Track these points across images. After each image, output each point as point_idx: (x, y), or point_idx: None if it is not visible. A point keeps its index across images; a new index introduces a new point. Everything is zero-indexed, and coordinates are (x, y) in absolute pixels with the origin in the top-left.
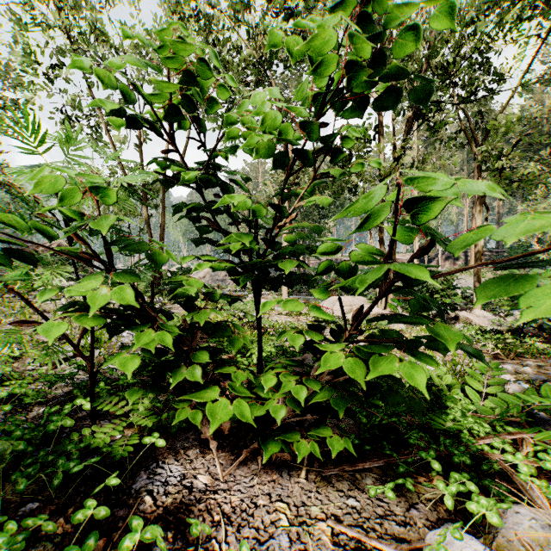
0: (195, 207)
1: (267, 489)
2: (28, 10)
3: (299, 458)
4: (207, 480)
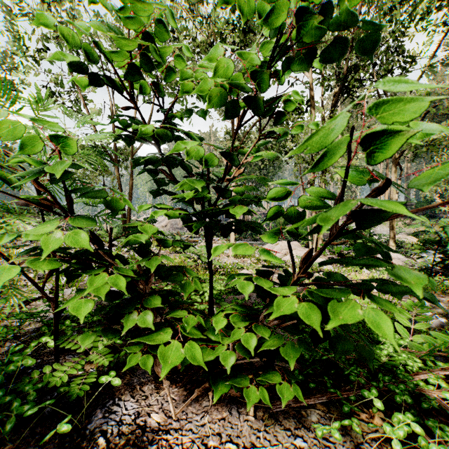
0: (149, 158)
1: (217, 428)
2: (19, 4)
3: (249, 405)
4: (160, 419)
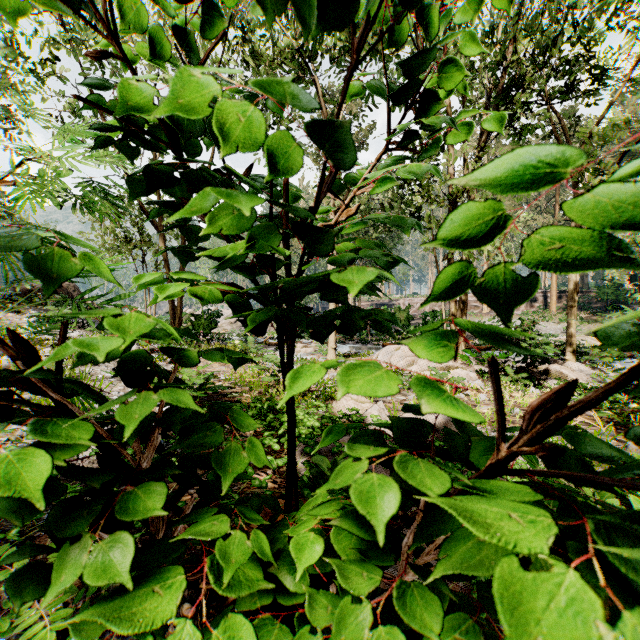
0: (154, 169)
1: None
2: None
3: None
4: None
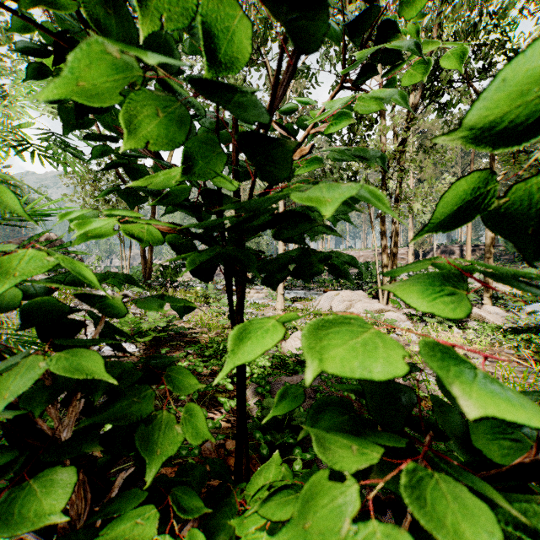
0: None
1: None
2: None
3: None
4: None
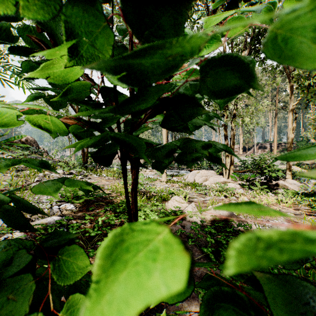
0: None
1: None
2: None
3: None
4: None
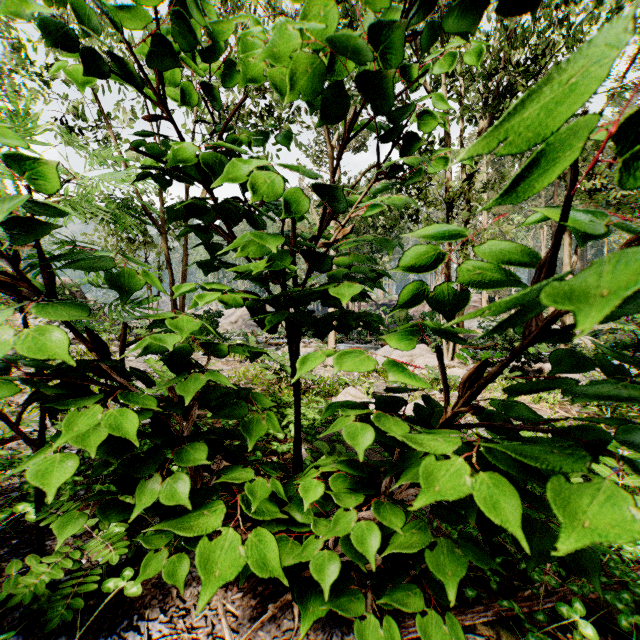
0: (190, 203)
1: None
2: None
3: None
4: None
